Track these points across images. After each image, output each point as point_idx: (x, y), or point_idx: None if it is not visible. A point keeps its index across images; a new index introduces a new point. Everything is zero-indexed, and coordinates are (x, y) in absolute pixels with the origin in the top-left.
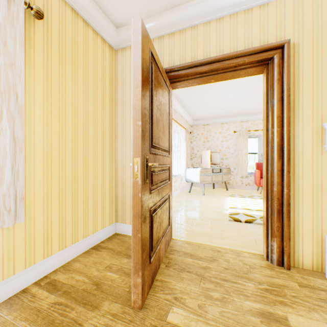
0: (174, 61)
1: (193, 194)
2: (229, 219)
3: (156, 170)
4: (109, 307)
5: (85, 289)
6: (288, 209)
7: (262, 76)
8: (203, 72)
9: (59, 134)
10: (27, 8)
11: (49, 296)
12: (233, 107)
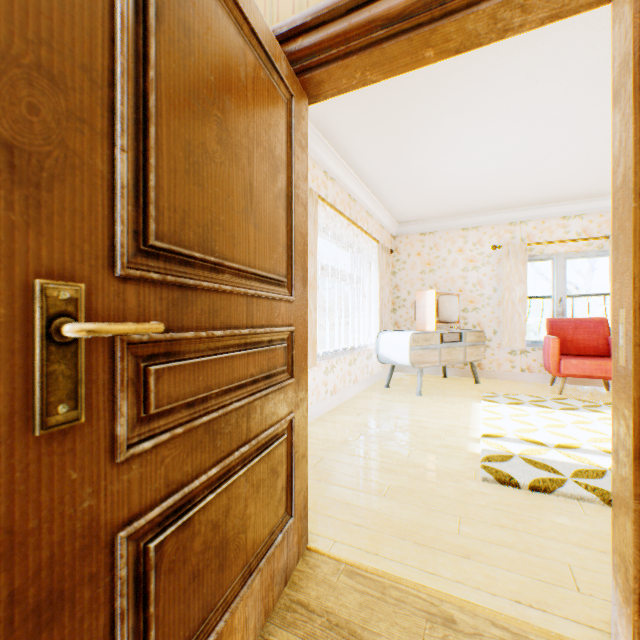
0: (308, 3)
1: (396, 393)
2: (483, 476)
3: (196, 349)
4: None
5: None
6: None
7: (612, 9)
8: (394, 17)
9: None
10: None
11: None
12: (491, 186)
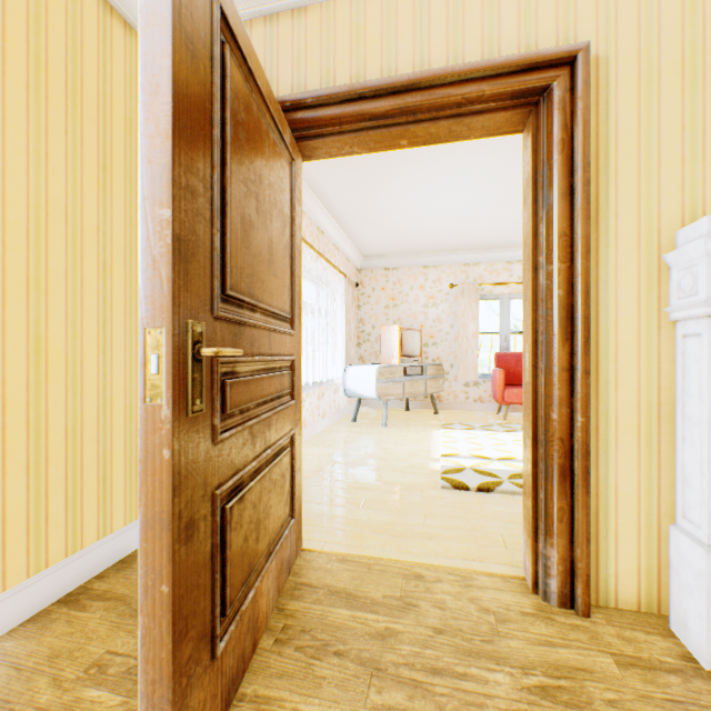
0: (306, 82)
1: (363, 426)
2: (442, 485)
3: (244, 370)
4: None
5: None
6: (586, 465)
7: (523, 139)
8: (379, 115)
9: None
10: None
11: None
12: (449, 229)
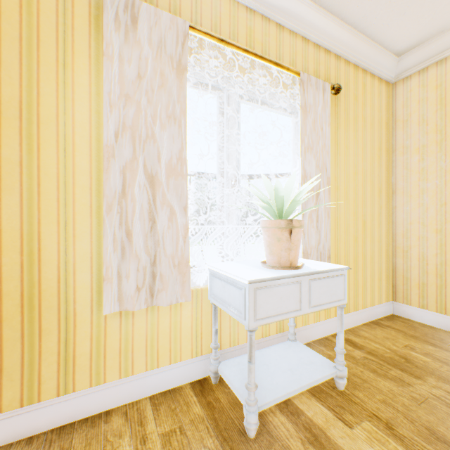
0: None
1: None
2: None
3: None
4: (436, 383)
5: (392, 358)
6: None
7: None
8: None
9: (344, 197)
10: (330, 90)
11: (354, 350)
12: None
